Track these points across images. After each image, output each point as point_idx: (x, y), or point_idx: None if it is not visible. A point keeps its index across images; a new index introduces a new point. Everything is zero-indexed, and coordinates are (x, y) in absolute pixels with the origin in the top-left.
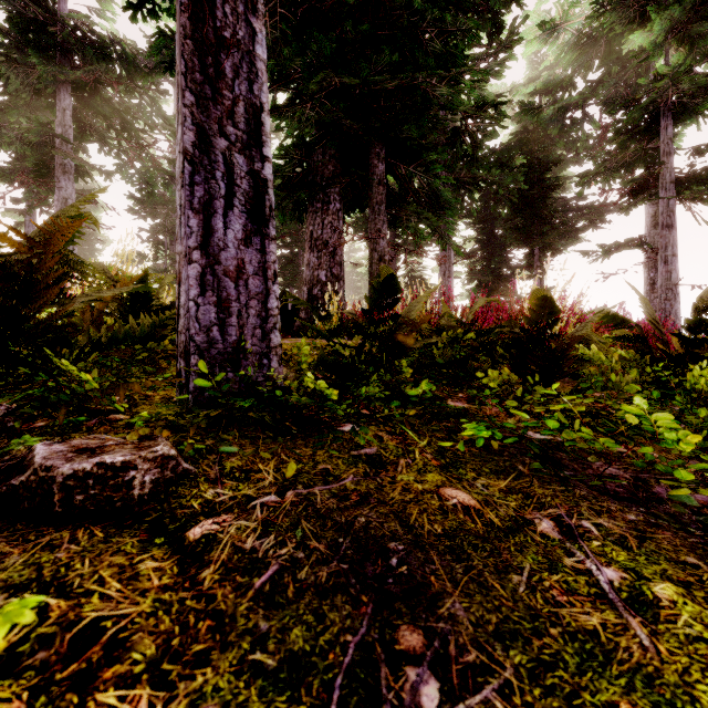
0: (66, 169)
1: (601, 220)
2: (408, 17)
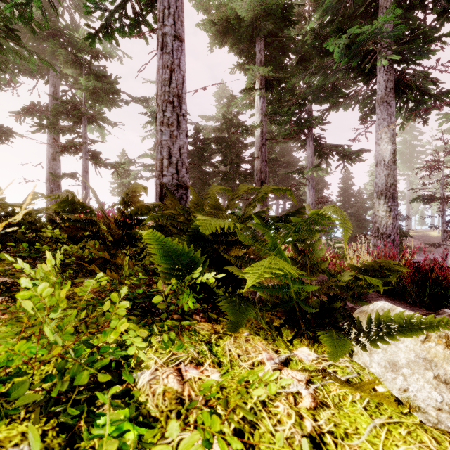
0: None
1: (6, 139)
2: None
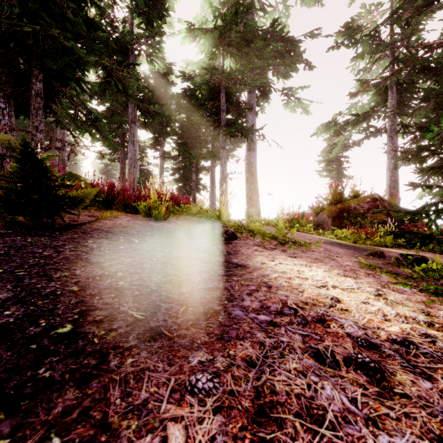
0: None
1: (237, 146)
2: None
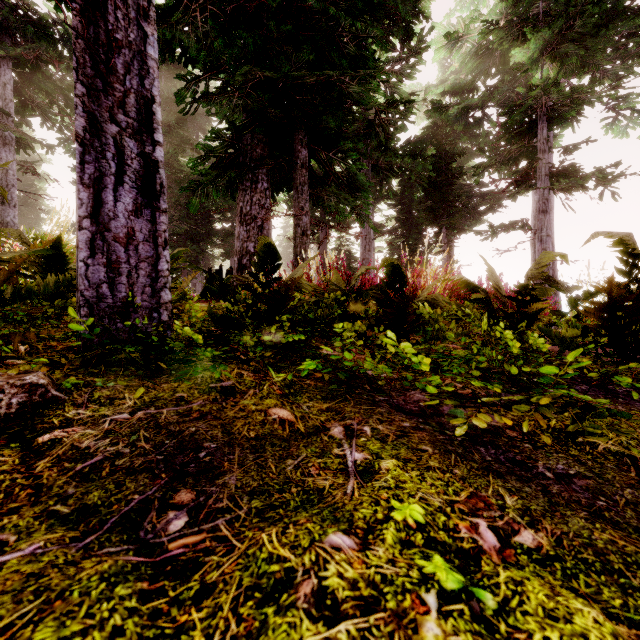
0: (7, 141)
1: (499, 205)
2: (326, 21)
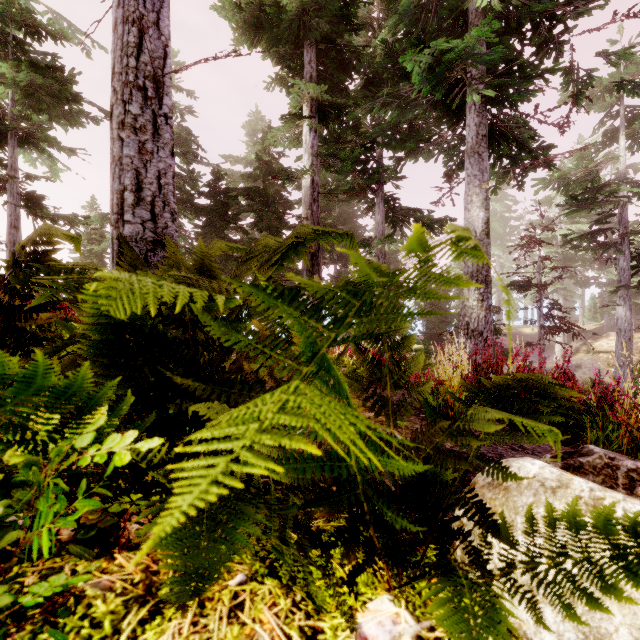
0: None
1: None
2: None
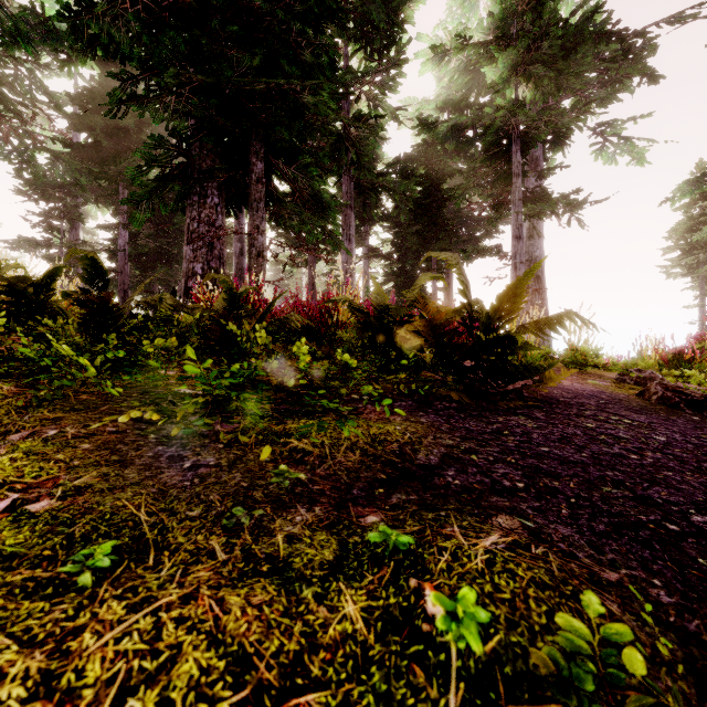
0: None
1: (496, 230)
2: (278, 24)
